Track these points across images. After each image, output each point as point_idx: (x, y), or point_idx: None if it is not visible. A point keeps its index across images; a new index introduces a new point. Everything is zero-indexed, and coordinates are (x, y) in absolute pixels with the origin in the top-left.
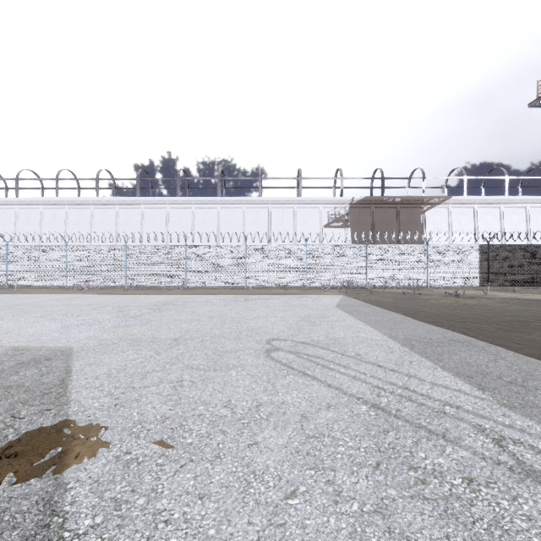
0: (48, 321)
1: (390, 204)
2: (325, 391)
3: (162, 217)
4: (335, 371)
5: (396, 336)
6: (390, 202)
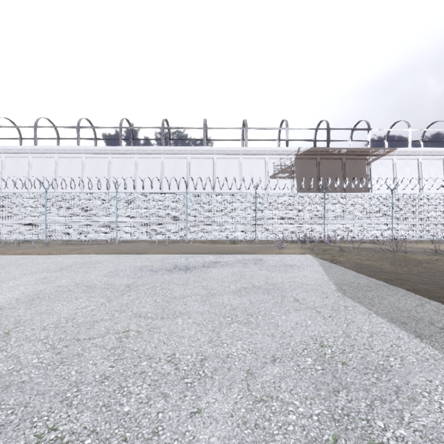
0: None
1: (335, 156)
2: None
3: (104, 167)
4: None
5: None
6: (336, 153)
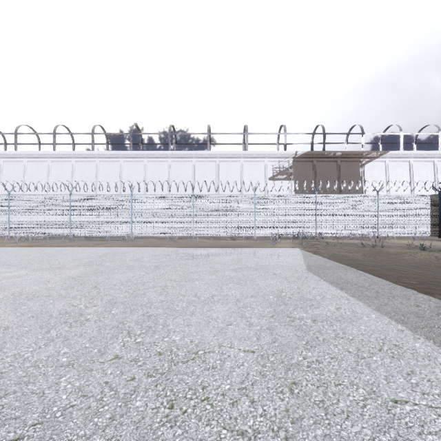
0: None
1: (331, 158)
2: None
3: (116, 170)
4: None
5: None
6: (331, 156)
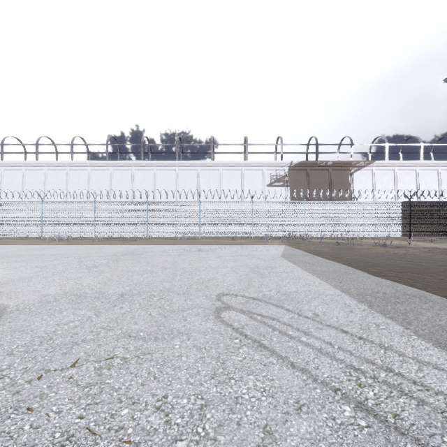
0: (3, 273)
1: (323, 167)
2: (289, 376)
3: (128, 178)
4: (295, 340)
5: (348, 289)
6: (323, 165)
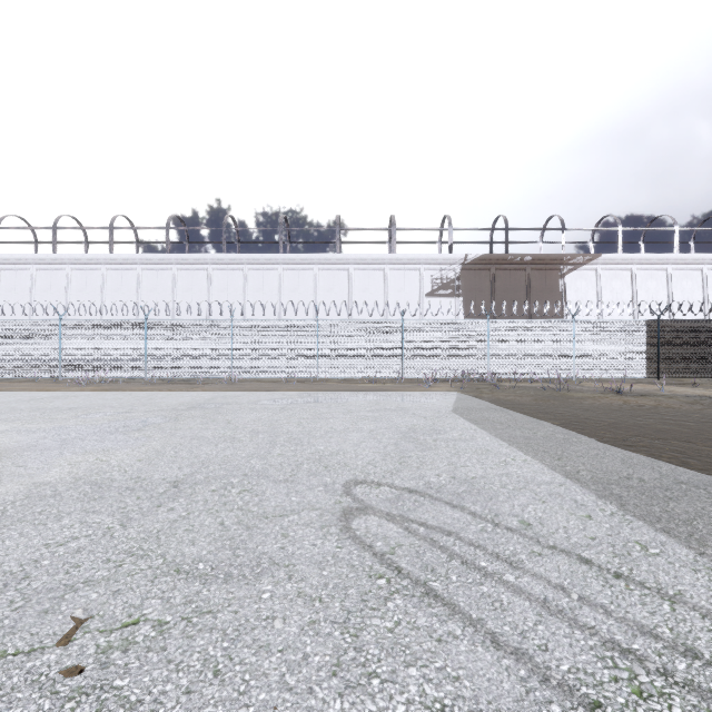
0: None
1: (516, 265)
2: (490, 670)
3: (202, 282)
4: (494, 580)
5: (576, 472)
6: (518, 262)
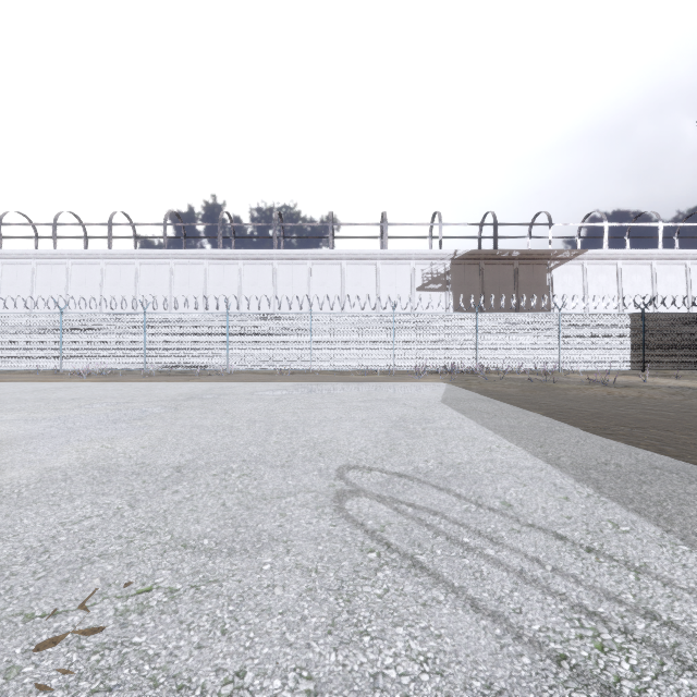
0: None
1: (505, 260)
2: (469, 629)
3: (198, 276)
4: (475, 554)
5: (557, 458)
6: (506, 257)
